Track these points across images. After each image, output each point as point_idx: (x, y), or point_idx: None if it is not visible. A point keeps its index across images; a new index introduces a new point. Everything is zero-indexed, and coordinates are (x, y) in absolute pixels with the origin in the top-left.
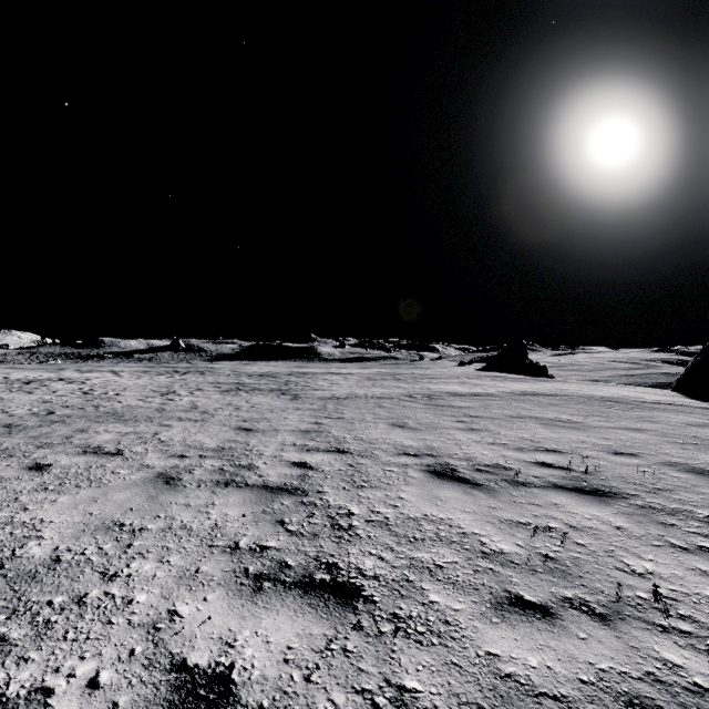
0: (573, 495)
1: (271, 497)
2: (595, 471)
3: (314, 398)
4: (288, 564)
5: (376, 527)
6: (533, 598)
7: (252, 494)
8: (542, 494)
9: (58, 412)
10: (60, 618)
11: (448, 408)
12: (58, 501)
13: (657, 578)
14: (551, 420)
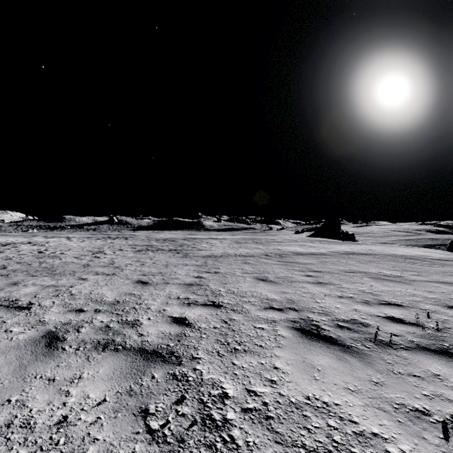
0: (445, 361)
1: (143, 367)
2: (445, 327)
3: (198, 256)
4: None
5: (254, 424)
6: None
7: (125, 362)
8: (414, 359)
9: (9, 267)
10: None
11: (295, 264)
12: None
13: None
14: (377, 274)
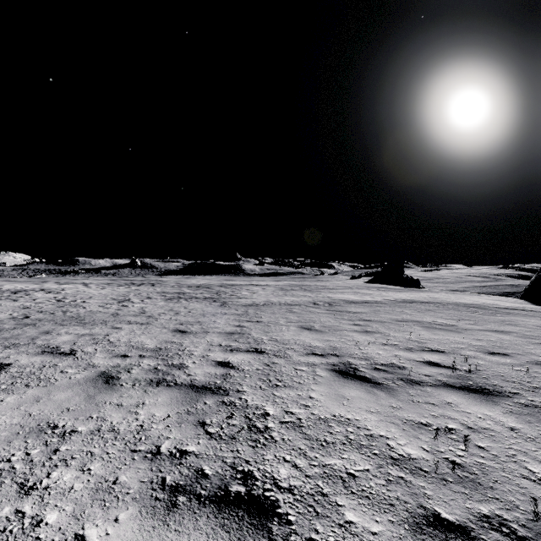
0: (462, 394)
1: (196, 397)
2: (476, 370)
3: (238, 304)
4: (205, 473)
5: (289, 429)
6: (450, 516)
7: (179, 393)
8: (435, 393)
9: (32, 316)
10: None
11: (345, 313)
12: (4, 401)
13: None
14: (430, 323)
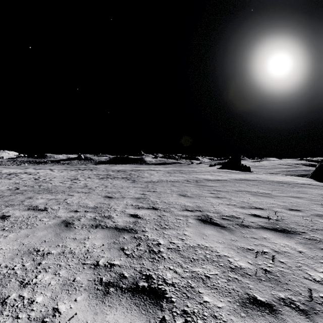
0: (273, 232)
1: (118, 234)
2: (281, 219)
3: (142, 181)
4: (124, 275)
5: (172, 252)
6: (262, 299)
7: (108, 232)
8: (257, 232)
9: (20, 188)
10: None
11: (205, 186)
12: (8, 236)
13: None
14: (255, 192)
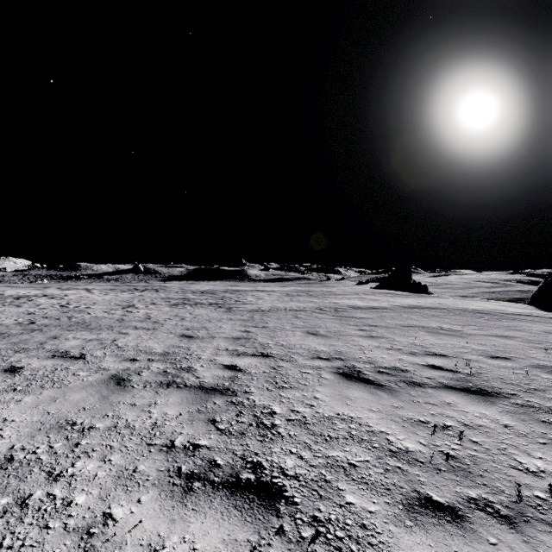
0: (462, 395)
1: (206, 397)
2: (477, 373)
3: (244, 310)
4: (217, 463)
5: (295, 426)
6: (441, 499)
7: (189, 394)
8: (435, 394)
9: (38, 322)
10: (0, 522)
11: (351, 318)
12: (22, 401)
13: (550, 477)
14: (435, 329)
